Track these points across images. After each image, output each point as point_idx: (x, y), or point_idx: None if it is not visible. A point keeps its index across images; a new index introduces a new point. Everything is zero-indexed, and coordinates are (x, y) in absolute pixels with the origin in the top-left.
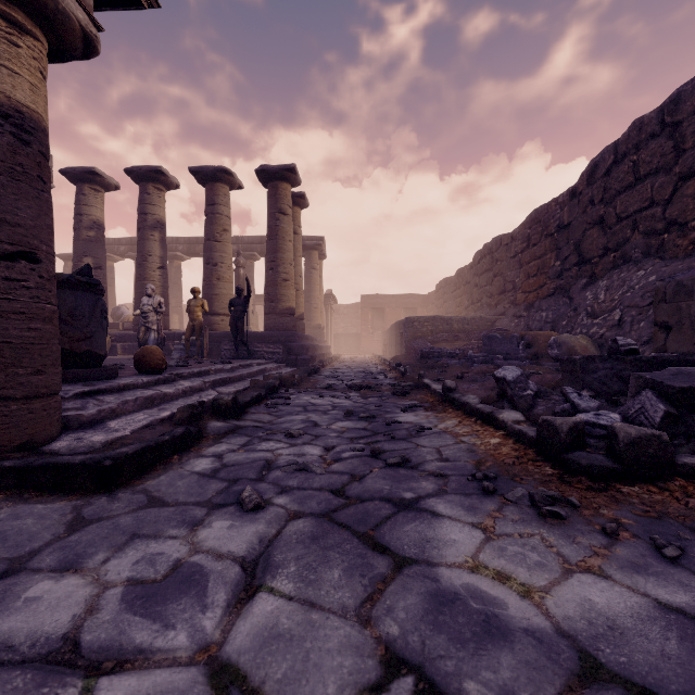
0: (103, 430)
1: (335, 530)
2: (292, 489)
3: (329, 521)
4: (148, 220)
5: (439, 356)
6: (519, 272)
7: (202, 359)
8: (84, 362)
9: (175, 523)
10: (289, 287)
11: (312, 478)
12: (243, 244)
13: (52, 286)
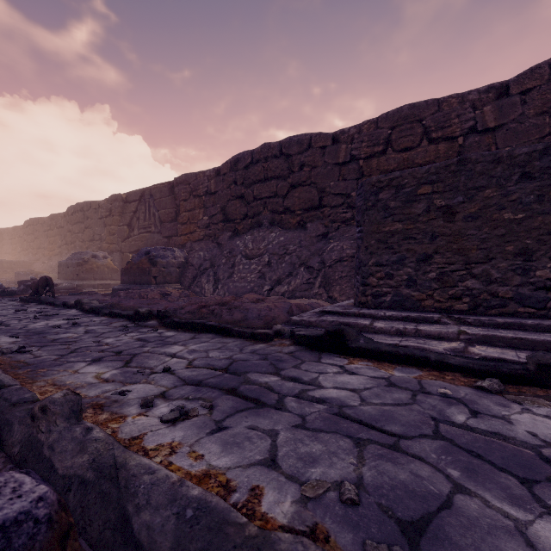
0: None
1: None
2: None
3: None
4: None
5: None
6: (47, 240)
7: None
8: None
9: None
10: None
11: None
12: None
13: None
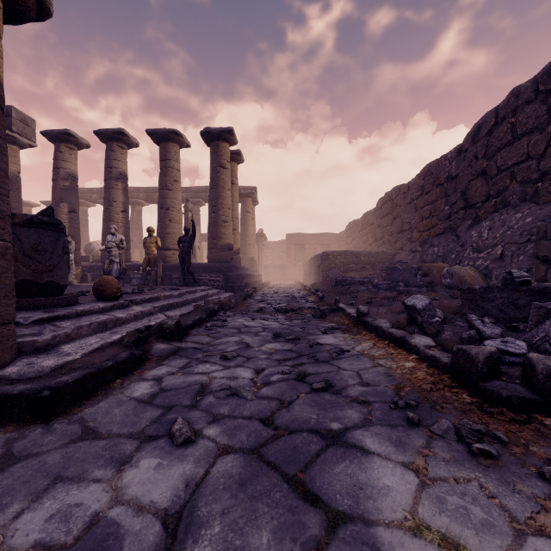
0: (56, 354)
1: (263, 472)
2: (223, 417)
3: (258, 459)
4: (113, 173)
5: (350, 284)
6: (414, 215)
7: (156, 286)
8: (46, 291)
9: (102, 462)
10: (228, 227)
11: (242, 404)
12: (191, 193)
13: (6, 224)
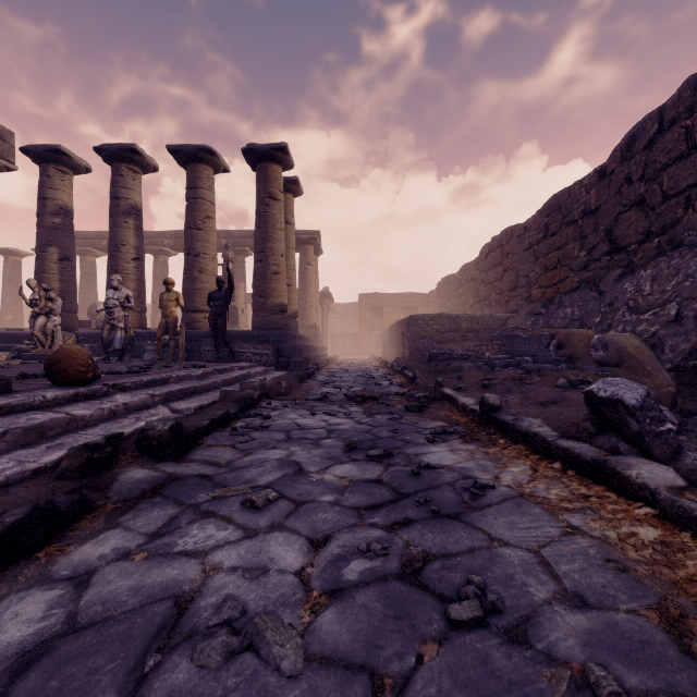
0: None
1: None
2: None
3: None
4: (121, 206)
5: (449, 358)
6: (534, 265)
7: (175, 363)
8: None
9: None
10: (280, 281)
11: None
12: (234, 239)
13: None
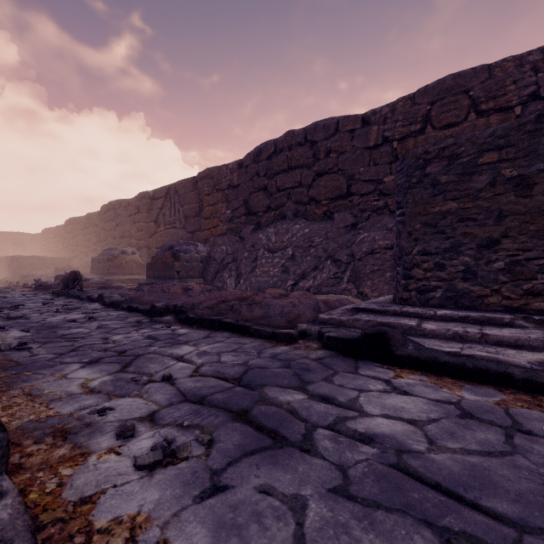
0: None
1: None
2: None
3: None
4: None
5: (33, 277)
6: (84, 238)
7: None
8: None
9: None
10: None
11: None
12: None
13: None
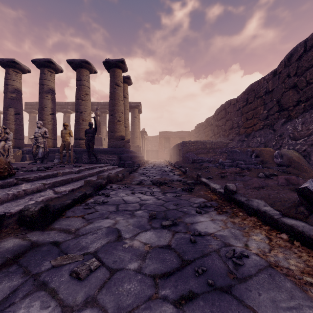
0: None
1: None
2: None
3: None
4: (44, 88)
5: (202, 162)
6: (241, 117)
7: (68, 164)
8: None
9: None
10: (121, 124)
11: None
12: (101, 106)
13: None
